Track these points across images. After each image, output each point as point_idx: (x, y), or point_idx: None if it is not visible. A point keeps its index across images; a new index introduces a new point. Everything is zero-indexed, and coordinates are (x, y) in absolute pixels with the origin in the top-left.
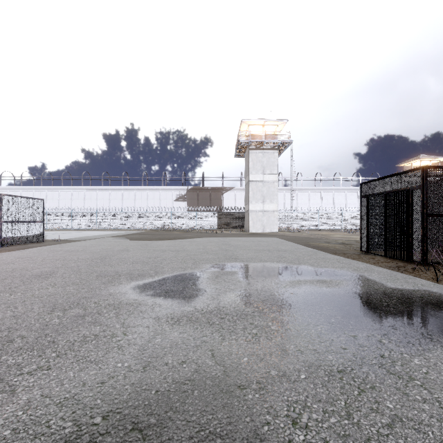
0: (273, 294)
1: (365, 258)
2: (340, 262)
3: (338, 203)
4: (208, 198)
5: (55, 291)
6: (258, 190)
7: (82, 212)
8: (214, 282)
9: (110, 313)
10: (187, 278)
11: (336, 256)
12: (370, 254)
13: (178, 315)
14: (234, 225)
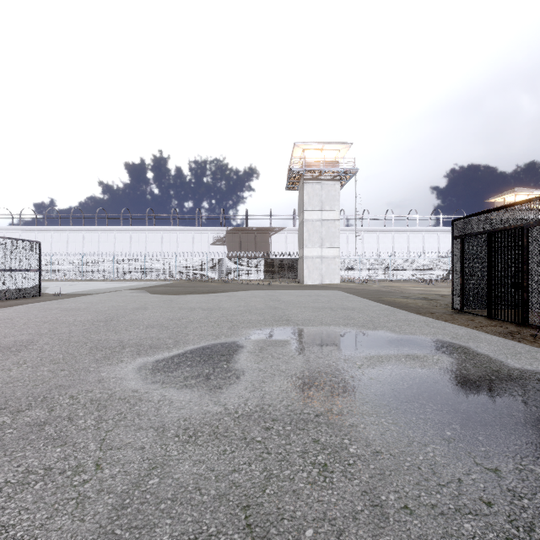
0: (345, 380)
1: (461, 320)
2: (430, 326)
3: (414, 247)
4: (253, 241)
5: (19, 375)
6: (315, 230)
7: (96, 259)
8: (257, 358)
9: (88, 419)
10: (219, 352)
11: (422, 317)
12: (466, 313)
13: (196, 422)
14: (285, 274)
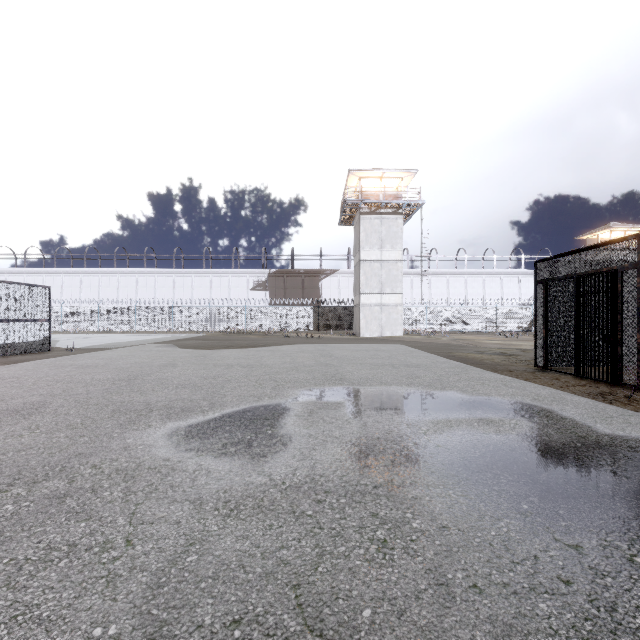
0: (408, 447)
1: (544, 378)
2: (508, 386)
3: (491, 293)
4: (300, 286)
5: (32, 442)
6: (374, 273)
7: (114, 307)
8: (306, 422)
9: (114, 491)
10: (262, 415)
11: (499, 375)
12: (550, 371)
13: (238, 494)
14: (338, 325)
